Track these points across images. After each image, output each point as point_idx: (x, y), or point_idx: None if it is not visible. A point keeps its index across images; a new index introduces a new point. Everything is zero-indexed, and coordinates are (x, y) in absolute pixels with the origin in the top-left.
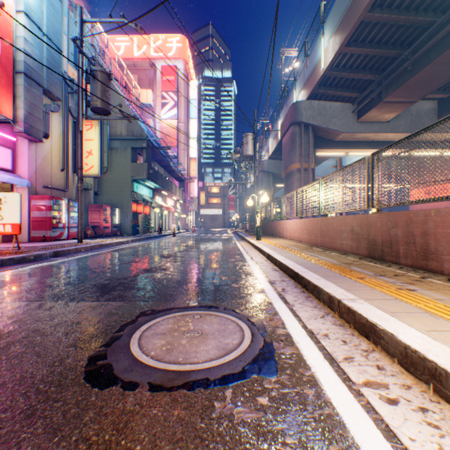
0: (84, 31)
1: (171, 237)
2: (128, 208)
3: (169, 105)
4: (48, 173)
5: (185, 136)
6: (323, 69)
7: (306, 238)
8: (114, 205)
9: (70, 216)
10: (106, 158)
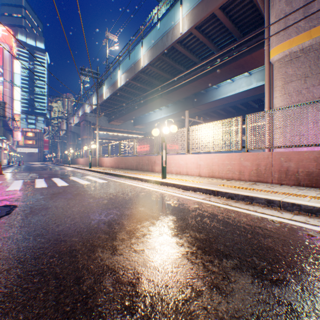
0: None
1: (18, 166)
2: None
3: None
4: None
5: (10, 98)
6: (94, 108)
7: (85, 163)
8: None
9: None
10: None
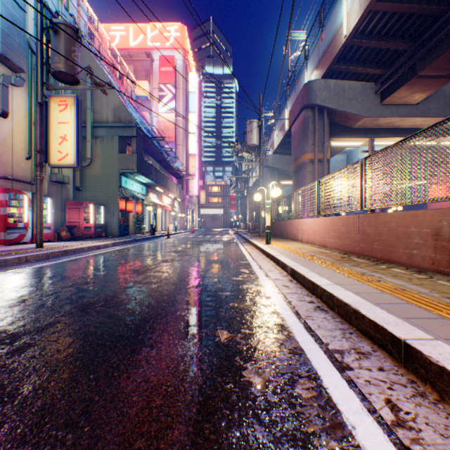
0: (69, 8)
1: (164, 238)
2: (115, 205)
3: (166, 97)
4: (7, 160)
5: (184, 131)
6: (346, 36)
7: (334, 243)
8: (99, 202)
9: (35, 214)
10: (89, 148)
